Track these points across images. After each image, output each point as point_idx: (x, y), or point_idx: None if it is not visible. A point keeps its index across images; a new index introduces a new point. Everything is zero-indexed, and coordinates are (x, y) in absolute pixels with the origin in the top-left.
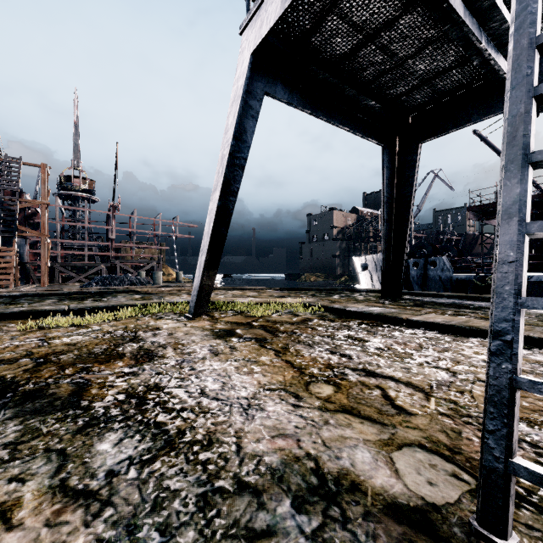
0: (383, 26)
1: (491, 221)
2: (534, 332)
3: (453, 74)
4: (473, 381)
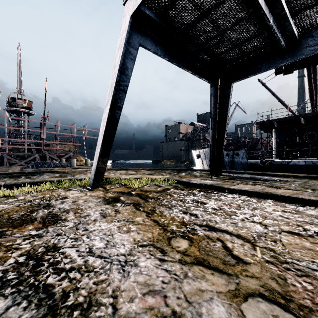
0: (213, 7)
1: (268, 130)
2: (304, 195)
3: (252, 41)
4: (279, 232)
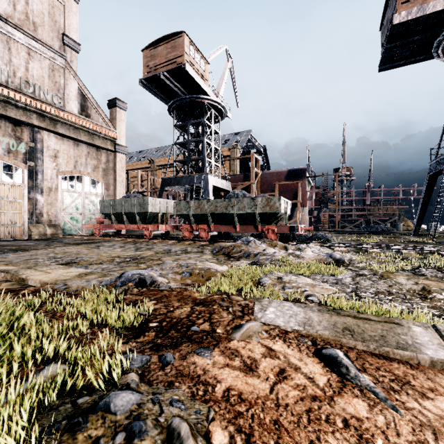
0: None
1: None
2: None
3: None
4: None
